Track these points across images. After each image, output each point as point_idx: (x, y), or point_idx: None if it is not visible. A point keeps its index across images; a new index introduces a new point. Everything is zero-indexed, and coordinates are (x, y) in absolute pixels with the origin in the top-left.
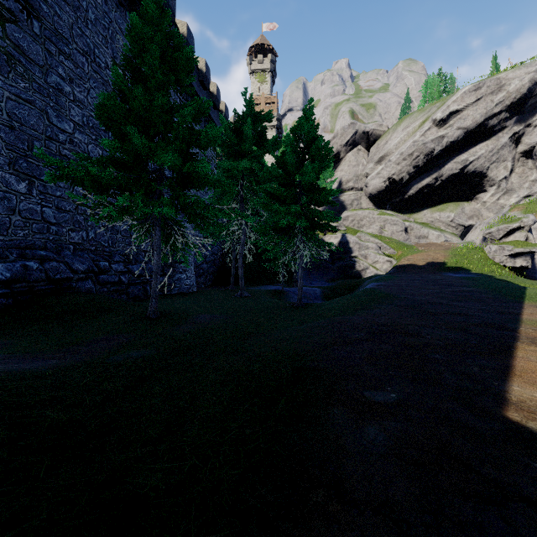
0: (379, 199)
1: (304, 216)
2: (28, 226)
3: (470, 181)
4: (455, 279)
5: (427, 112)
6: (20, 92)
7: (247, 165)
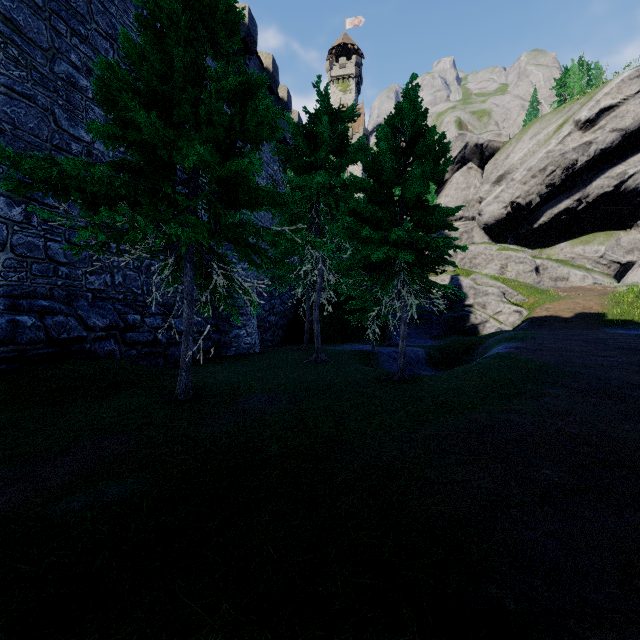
0: (498, 230)
1: (409, 246)
2: (25, 266)
3: (629, 202)
4: (633, 339)
5: (566, 111)
6: (13, 83)
7: (324, 179)
